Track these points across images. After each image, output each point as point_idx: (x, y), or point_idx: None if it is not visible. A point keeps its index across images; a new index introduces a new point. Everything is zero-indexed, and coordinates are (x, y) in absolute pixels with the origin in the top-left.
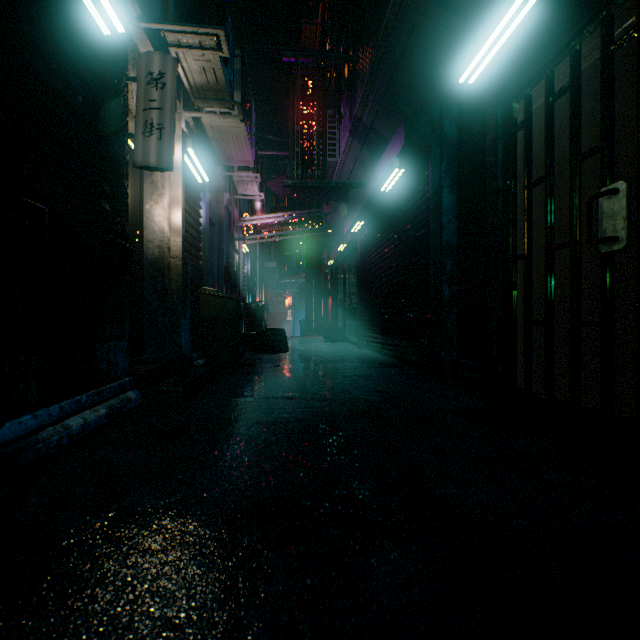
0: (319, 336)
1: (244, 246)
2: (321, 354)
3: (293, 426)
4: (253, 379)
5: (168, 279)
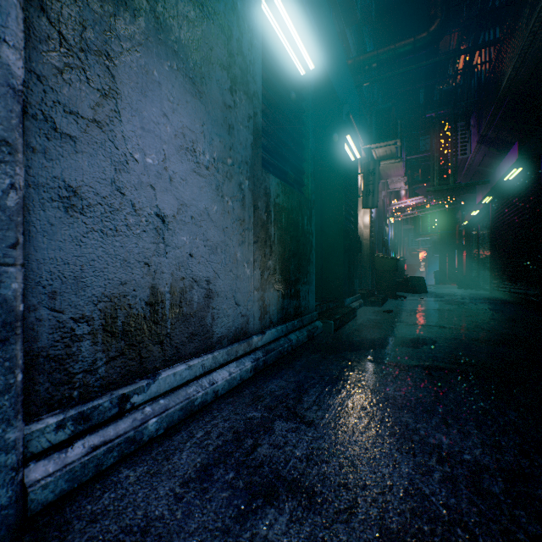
0: (452, 284)
1: (389, 219)
2: (454, 295)
3: (438, 315)
4: (409, 302)
5: (362, 251)
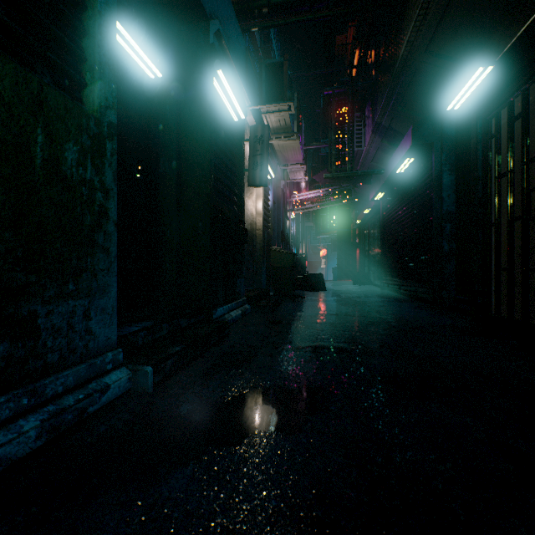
0: (348, 280)
1: (291, 214)
2: (350, 292)
3: (335, 325)
4: (306, 304)
5: (255, 243)
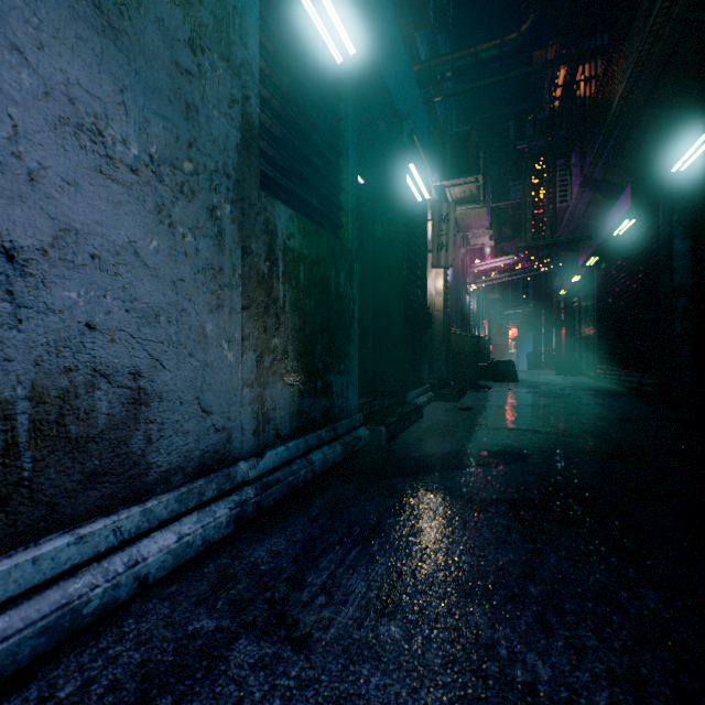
0: (549, 370)
1: (471, 286)
2: (551, 384)
3: (531, 414)
4: (495, 395)
5: (434, 326)
